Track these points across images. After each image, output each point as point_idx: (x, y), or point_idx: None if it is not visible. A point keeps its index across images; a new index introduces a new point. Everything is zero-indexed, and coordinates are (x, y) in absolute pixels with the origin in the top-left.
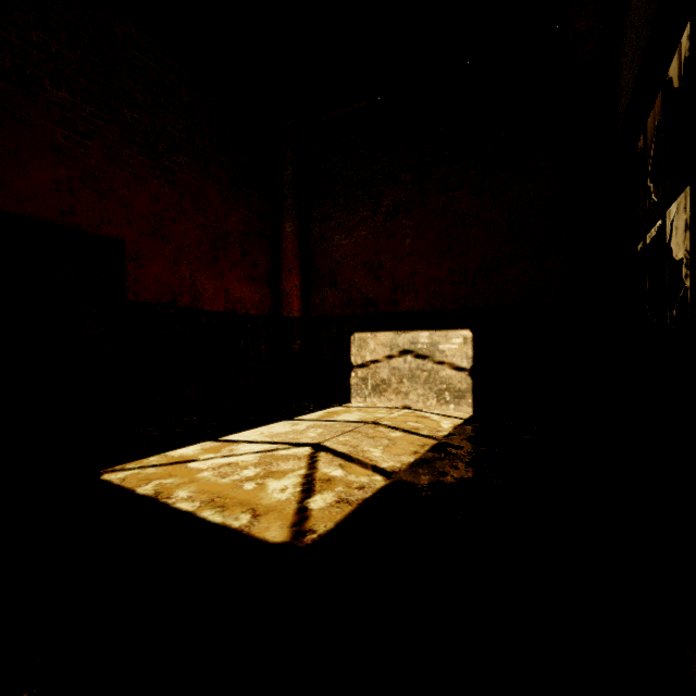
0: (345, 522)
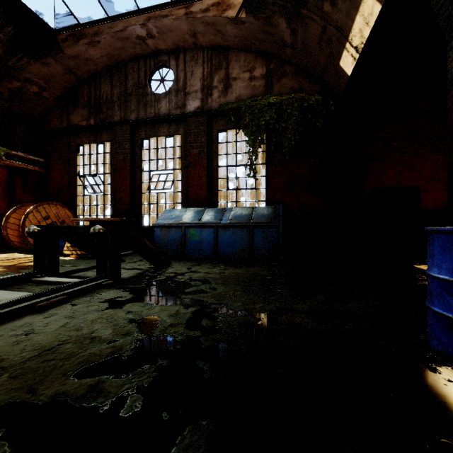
0: None
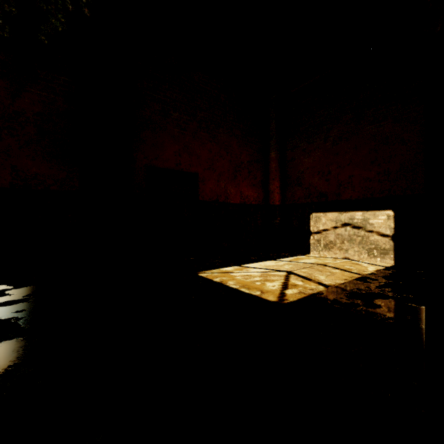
0: (302, 299)
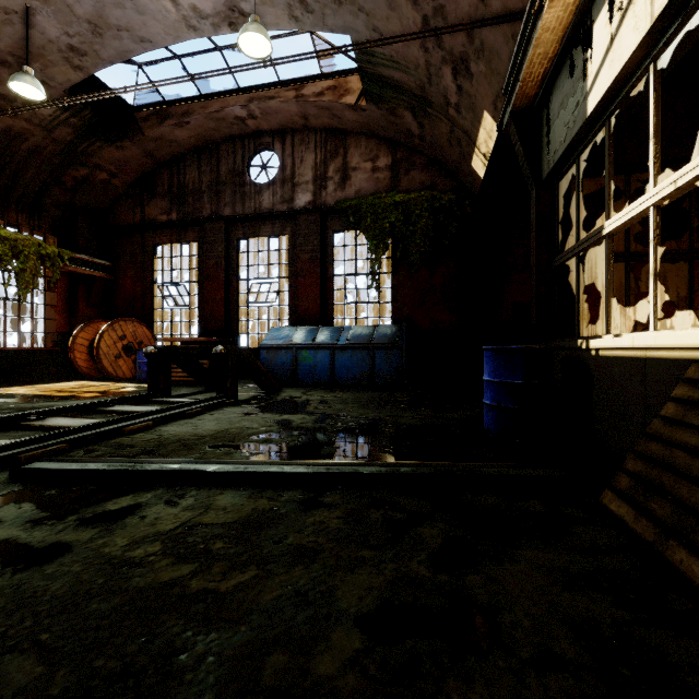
0: None
